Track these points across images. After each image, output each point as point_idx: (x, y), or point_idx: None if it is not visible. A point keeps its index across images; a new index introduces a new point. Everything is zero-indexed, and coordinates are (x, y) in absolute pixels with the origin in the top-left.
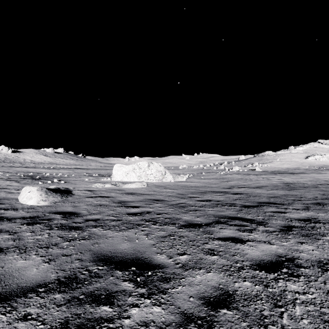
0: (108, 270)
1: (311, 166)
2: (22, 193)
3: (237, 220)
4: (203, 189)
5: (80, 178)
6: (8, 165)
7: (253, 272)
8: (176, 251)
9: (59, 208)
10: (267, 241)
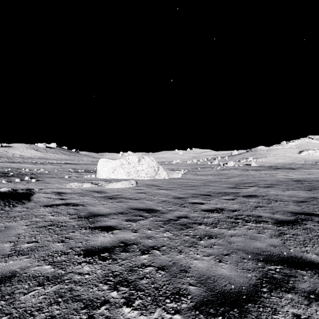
0: None
1: (306, 161)
2: None
3: (303, 272)
4: (205, 190)
5: (61, 175)
6: None
7: None
8: None
9: None
10: None
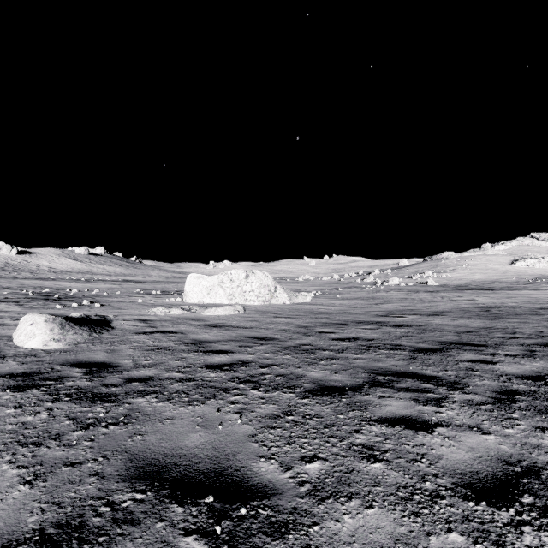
0: (155, 503)
1: (520, 277)
2: (20, 325)
3: (409, 379)
4: (341, 318)
5: (130, 298)
6: (11, 275)
7: (462, 506)
8: (297, 450)
9: (82, 356)
10: (475, 426)
